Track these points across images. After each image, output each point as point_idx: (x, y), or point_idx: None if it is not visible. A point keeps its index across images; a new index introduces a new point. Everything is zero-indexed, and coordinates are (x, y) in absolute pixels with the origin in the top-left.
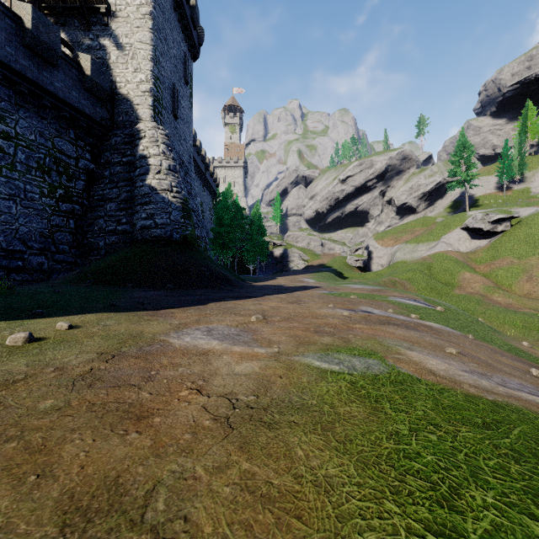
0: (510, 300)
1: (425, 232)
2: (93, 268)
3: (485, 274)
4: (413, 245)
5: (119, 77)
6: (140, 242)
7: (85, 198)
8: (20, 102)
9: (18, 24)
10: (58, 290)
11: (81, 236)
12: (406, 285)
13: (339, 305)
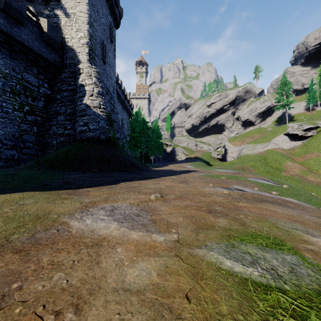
0: (319, 179)
1: (261, 136)
2: (45, 158)
3: (301, 162)
4: (253, 145)
5: (67, 35)
6: (78, 141)
7: (44, 113)
8: None
9: None
10: (12, 172)
11: (41, 137)
12: (251, 169)
13: (217, 184)
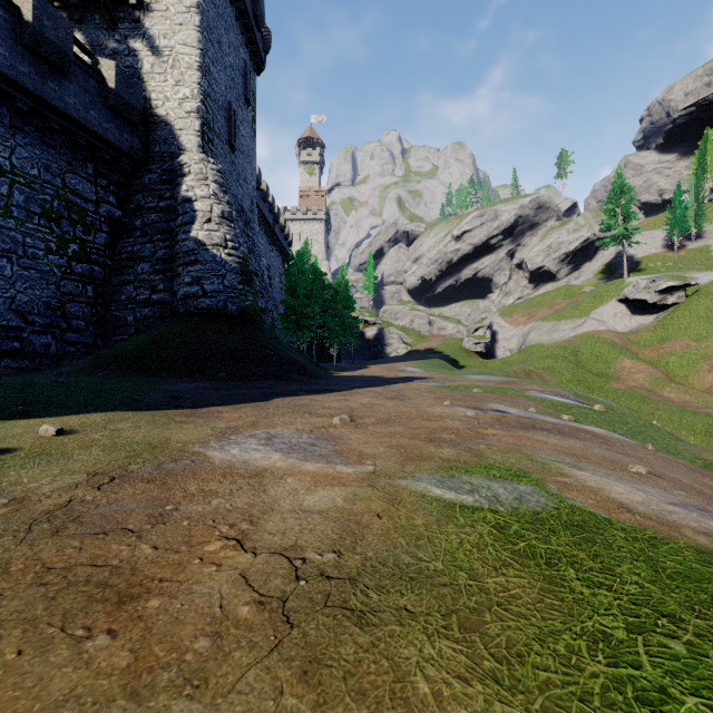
0: (687, 396)
1: (569, 305)
2: (116, 351)
3: (651, 361)
4: (552, 323)
5: (155, 93)
6: (182, 316)
7: (108, 256)
8: (17, 123)
9: (13, 15)
10: (62, 380)
11: (102, 308)
12: (544, 376)
13: (459, 401)
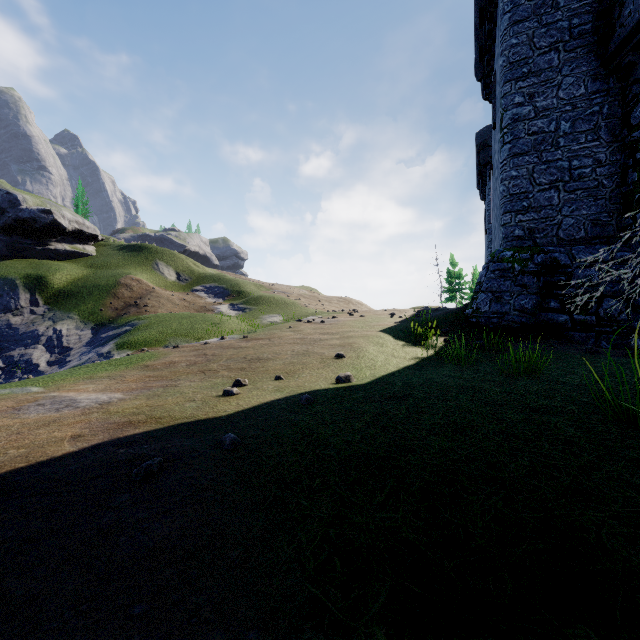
0: None
1: None
2: None
3: None
4: None
5: None
6: None
7: None
8: None
9: None
10: None
11: None
12: None
13: None
